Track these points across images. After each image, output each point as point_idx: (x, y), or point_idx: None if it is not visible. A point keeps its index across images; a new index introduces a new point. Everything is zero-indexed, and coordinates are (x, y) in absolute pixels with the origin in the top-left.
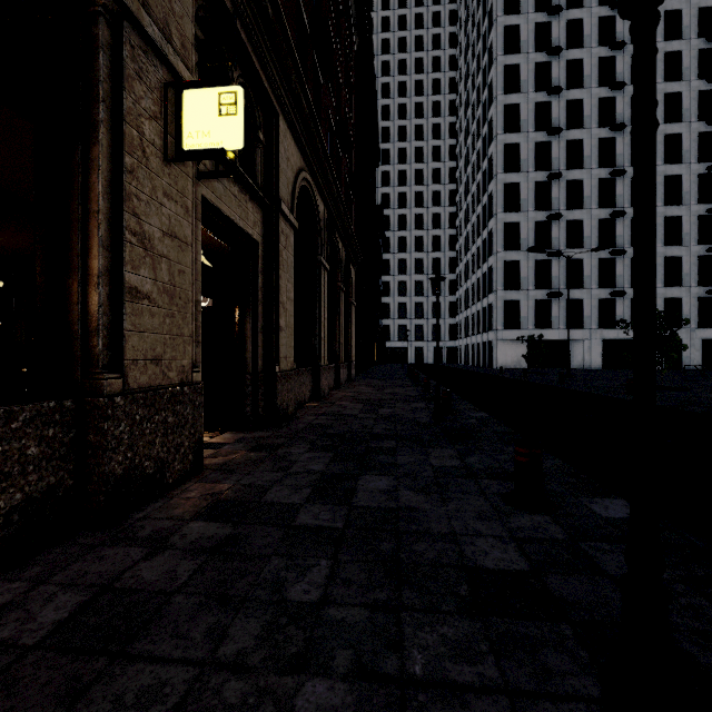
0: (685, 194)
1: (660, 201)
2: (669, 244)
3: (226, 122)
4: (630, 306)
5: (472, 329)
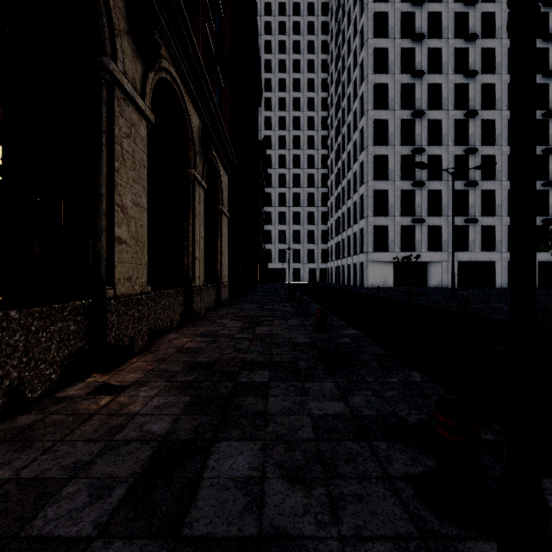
0: None
1: (504, 142)
2: None
3: None
4: (480, 232)
5: (342, 253)
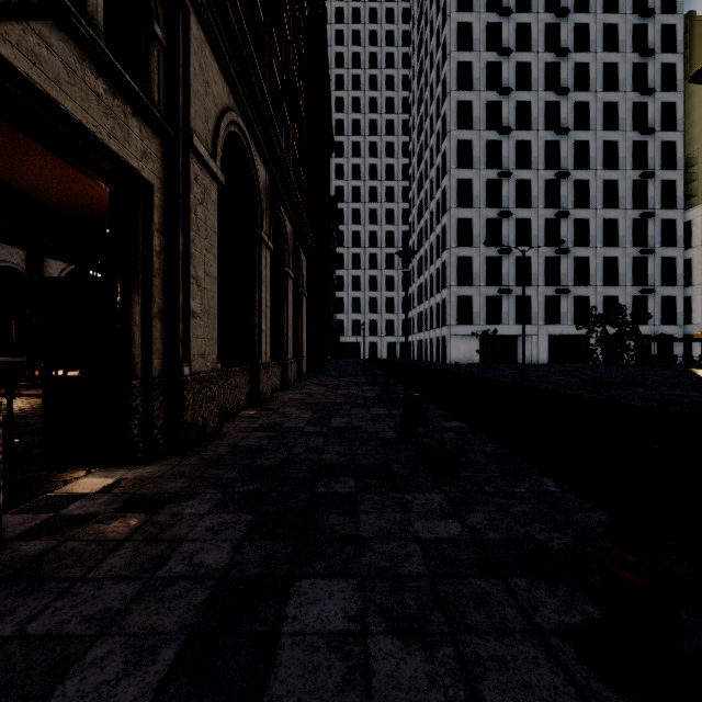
0: (621, 198)
1: (599, 204)
2: (607, 245)
3: None
4: (573, 303)
5: (425, 325)
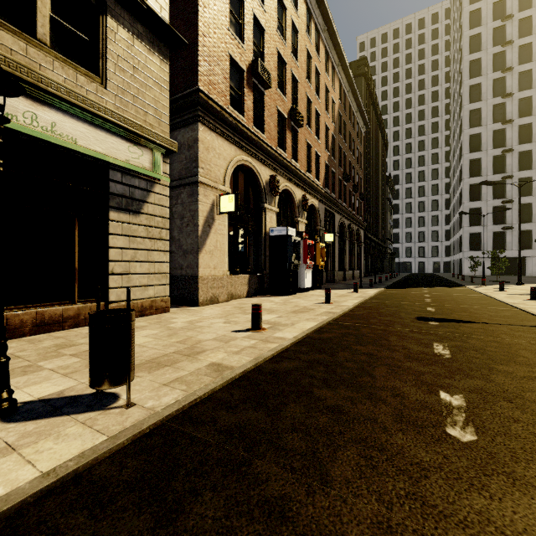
0: None
1: None
2: None
3: (330, 238)
4: None
5: (455, 250)
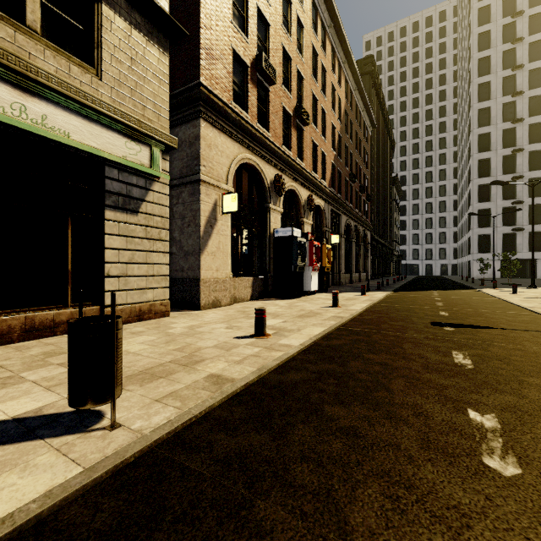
0: None
1: None
2: None
3: (337, 239)
4: None
5: (464, 252)
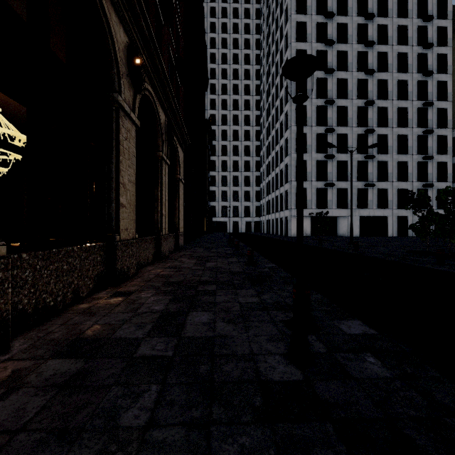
0: (410, 120)
1: (395, 124)
2: (400, 153)
3: None
4: (377, 194)
5: (272, 209)
